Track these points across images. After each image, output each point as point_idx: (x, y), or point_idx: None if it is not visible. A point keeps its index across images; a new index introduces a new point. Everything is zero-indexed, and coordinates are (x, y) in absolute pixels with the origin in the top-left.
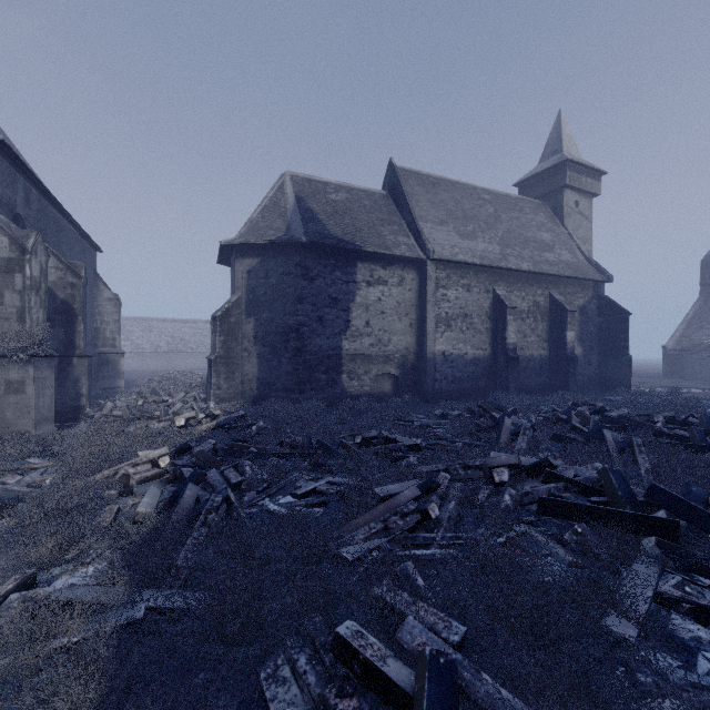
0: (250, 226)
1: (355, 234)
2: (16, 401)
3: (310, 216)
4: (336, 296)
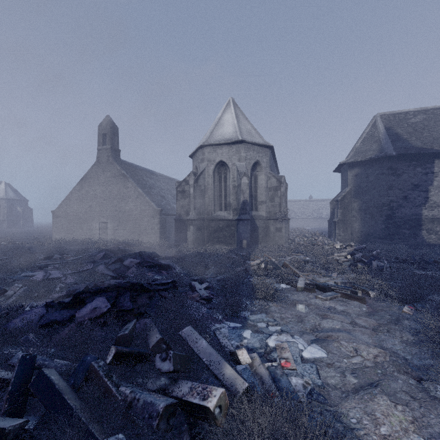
0: (355, 151)
1: (432, 142)
2: (279, 234)
3: (396, 138)
4: (417, 183)
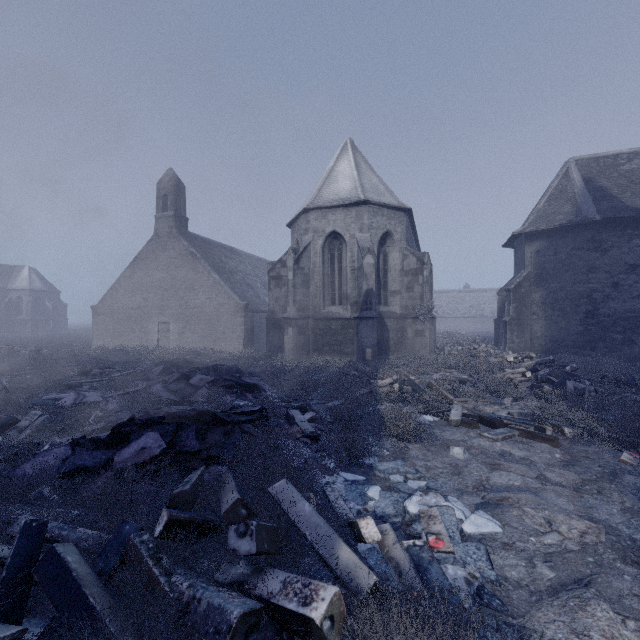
0: (537, 215)
1: None
2: (420, 340)
3: (600, 195)
4: (634, 262)
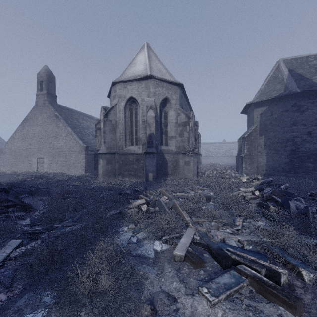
0: (260, 92)
1: None
2: (187, 168)
3: (299, 78)
4: None
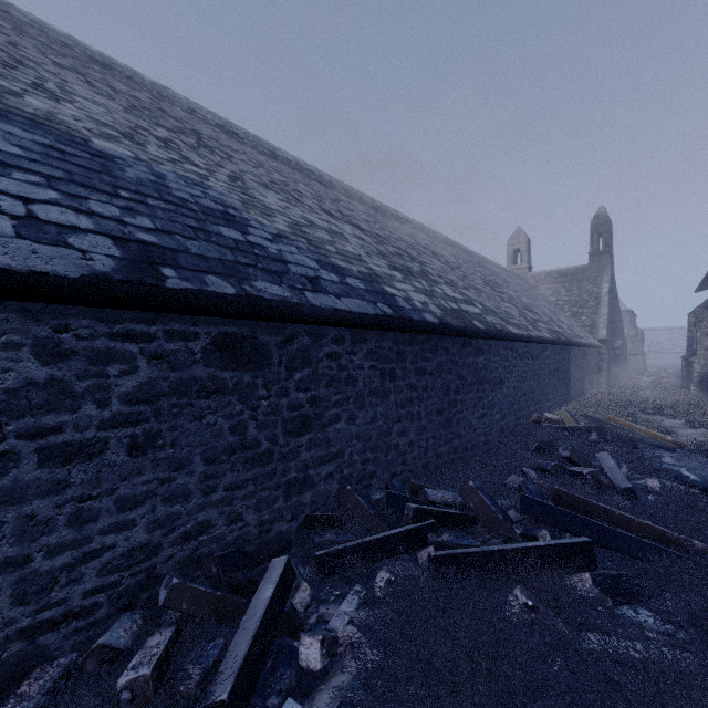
0: None
1: None
2: (637, 363)
3: None
4: None
